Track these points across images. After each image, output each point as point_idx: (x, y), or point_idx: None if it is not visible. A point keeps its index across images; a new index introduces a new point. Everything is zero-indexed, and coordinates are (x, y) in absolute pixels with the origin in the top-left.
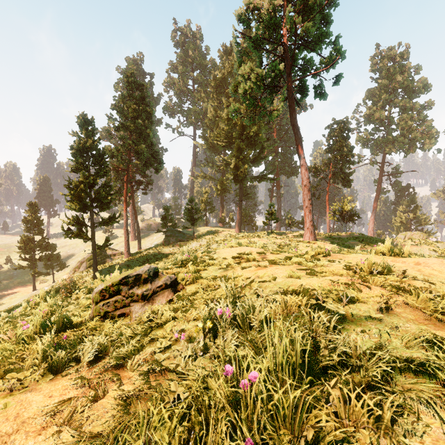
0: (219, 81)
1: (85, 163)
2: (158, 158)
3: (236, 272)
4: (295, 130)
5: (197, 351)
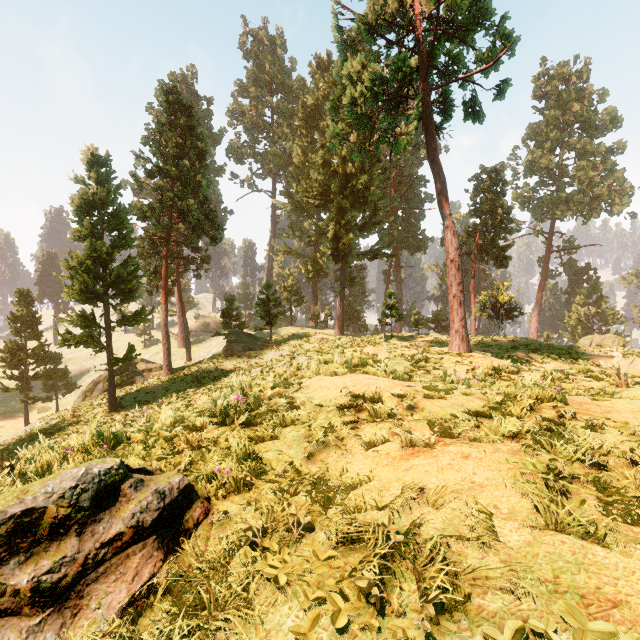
0: (310, 109)
1: (95, 227)
2: (216, 222)
3: (350, 457)
4: (436, 169)
5: None
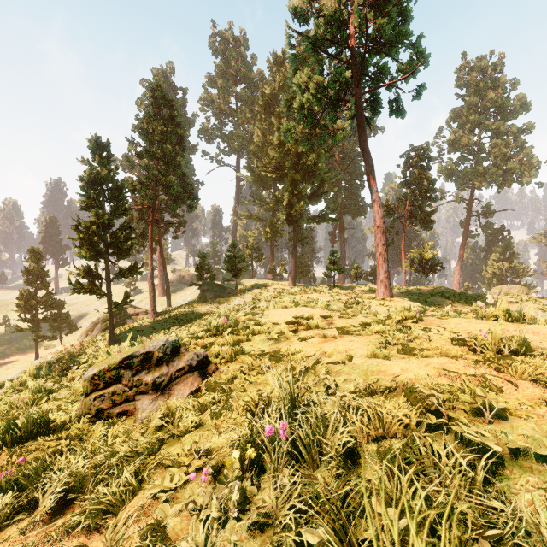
0: (268, 97)
1: (98, 199)
2: (192, 193)
3: (291, 345)
4: (366, 156)
5: (229, 506)
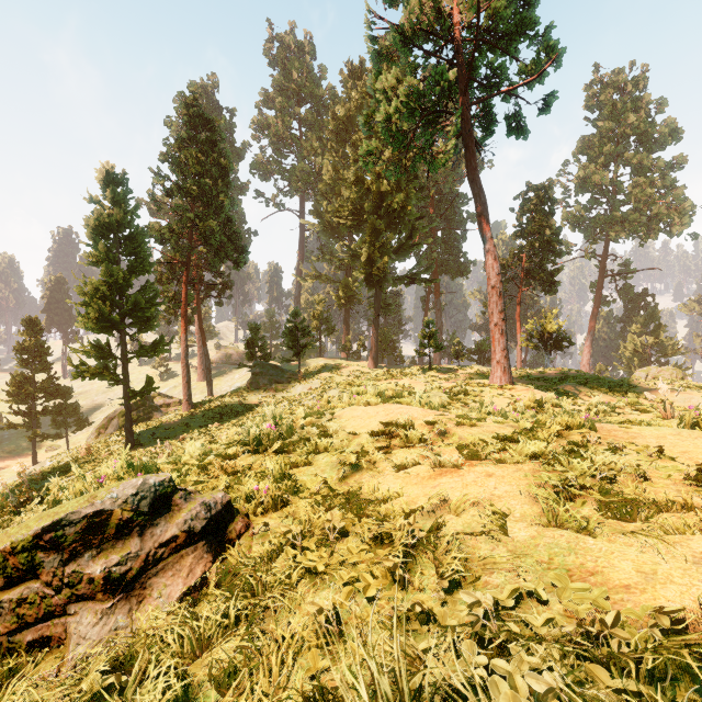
0: (341, 121)
1: (111, 250)
2: (240, 245)
3: (381, 478)
4: (476, 189)
5: None
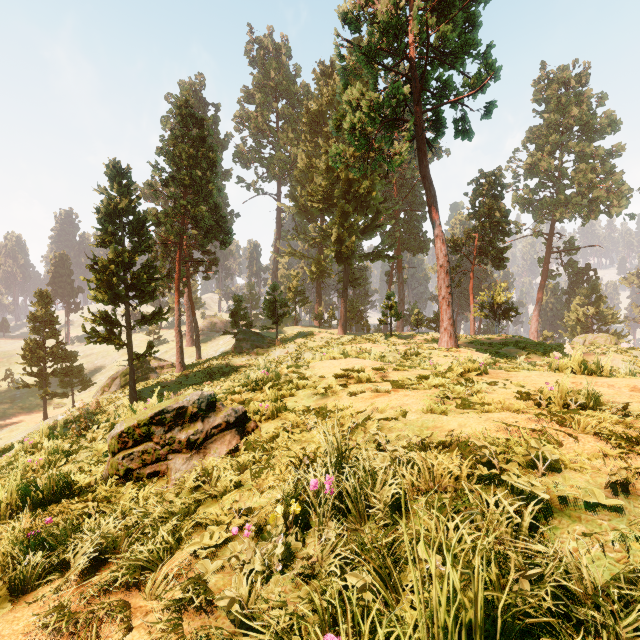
0: (314, 115)
1: (117, 234)
2: (226, 227)
3: (340, 400)
4: (427, 184)
5: (273, 561)
